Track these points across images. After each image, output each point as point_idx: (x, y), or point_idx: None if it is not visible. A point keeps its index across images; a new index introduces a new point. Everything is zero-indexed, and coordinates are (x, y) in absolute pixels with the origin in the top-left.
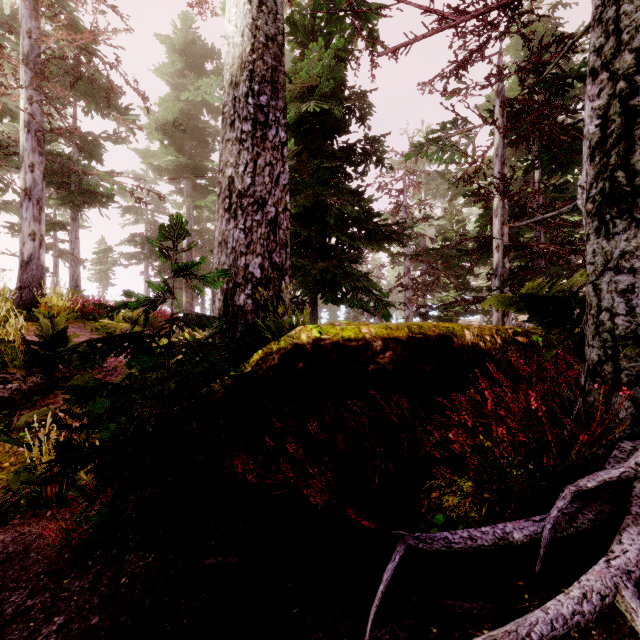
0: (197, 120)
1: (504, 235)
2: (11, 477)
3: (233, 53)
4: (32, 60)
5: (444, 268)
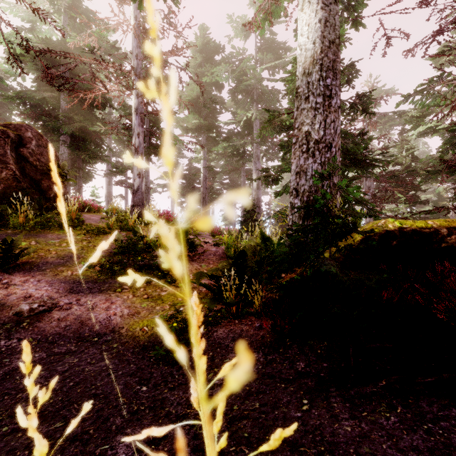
0: (210, 94)
1: None
2: (208, 302)
3: (305, 55)
4: (138, 72)
5: (395, 186)
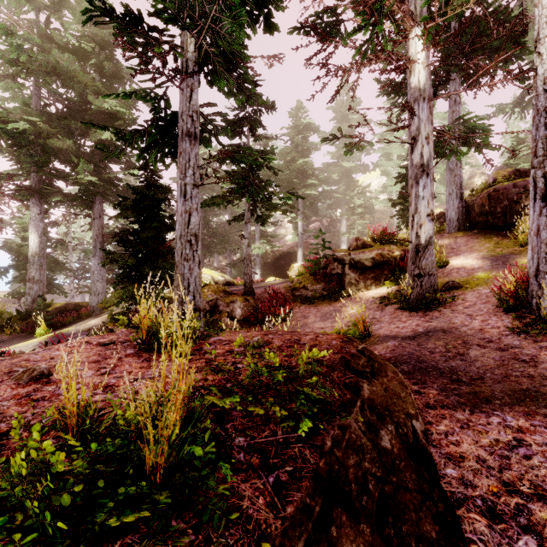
0: None
1: None
2: None
3: (33, 249)
4: None
5: None
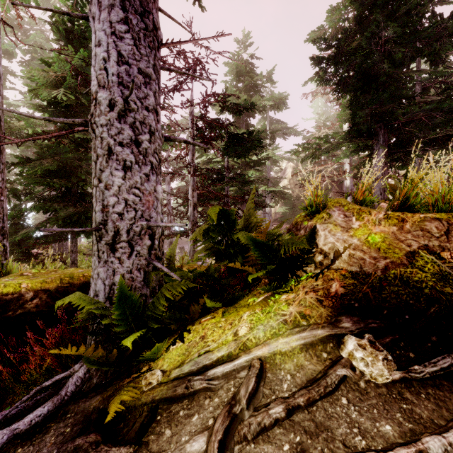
0: None
1: (194, 197)
2: None
3: None
4: None
5: None
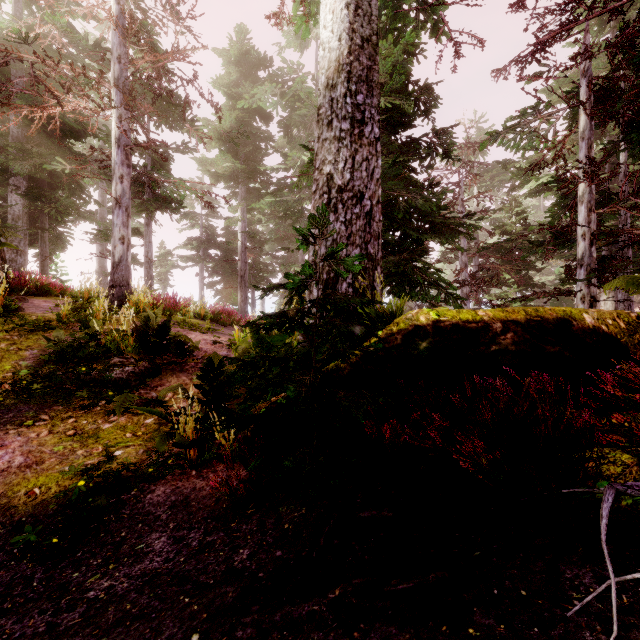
0: (251, 127)
1: (591, 222)
2: (157, 441)
3: (329, 57)
4: (121, 83)
5: (502, 263)
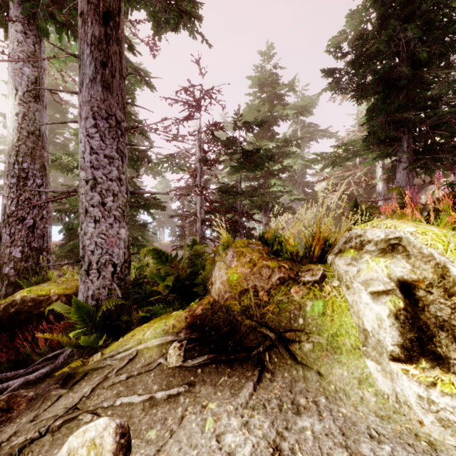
0: (54, 95)
1: (202, 213)
2: None
3: (10, 137)
4: None
5: None
